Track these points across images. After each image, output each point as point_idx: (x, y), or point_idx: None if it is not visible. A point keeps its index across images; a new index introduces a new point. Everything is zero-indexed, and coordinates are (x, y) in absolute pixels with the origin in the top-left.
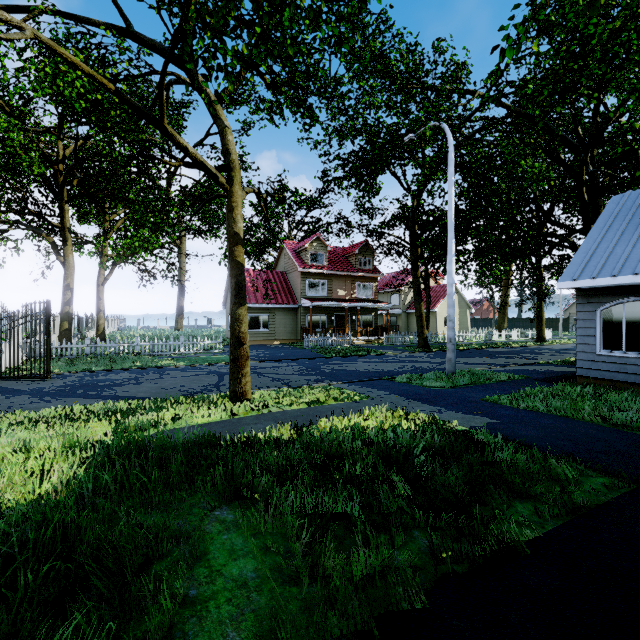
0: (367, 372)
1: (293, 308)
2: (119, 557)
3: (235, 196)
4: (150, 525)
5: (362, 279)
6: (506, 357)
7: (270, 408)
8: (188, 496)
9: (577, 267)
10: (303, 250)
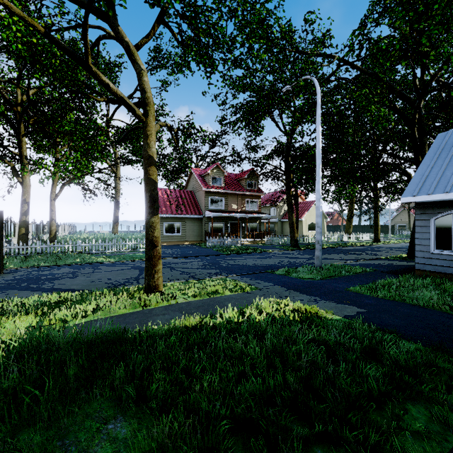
0: (254, 266)
1: (199, 218)
2: None
3: (149, 126)
4: None
5: (249, 196)
6: (355, 254)
7: (177, 299)
8: (84, 405)
9: (415, 186)
10: (206, 175)
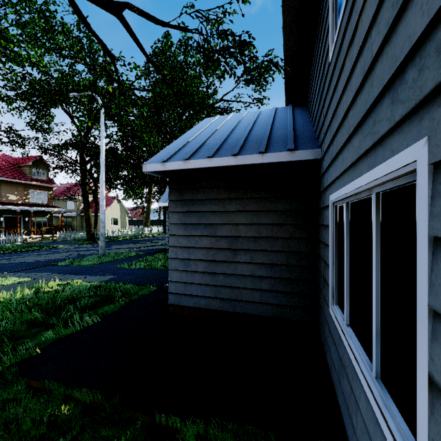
0: (36, 262)
1: None
2: None
3: None
4: None
5: (36, 187)
6: (143, 243)
7: None
8: None
9: (167, 196)
10: None
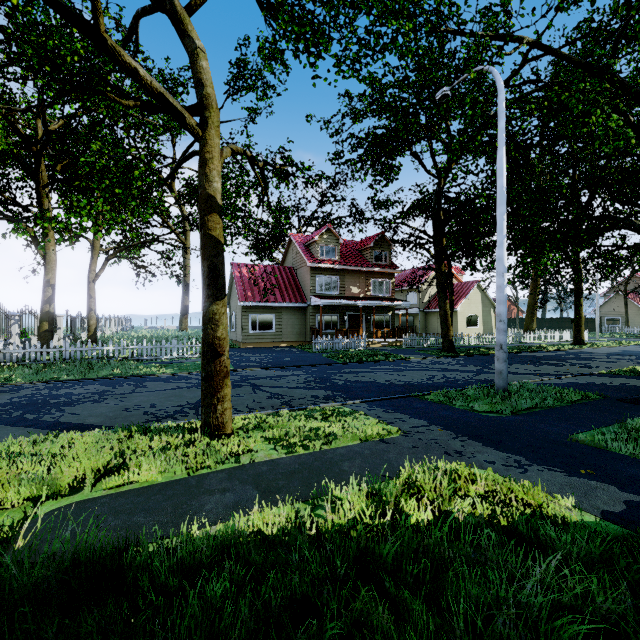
0: (389, 385)
1: (301, 307)
2: None
3: (209, 144)
4: None
5: (377, 275)
6: (552, 364)
7: (255, 452)
8: None
9: None
10: (312, 243)
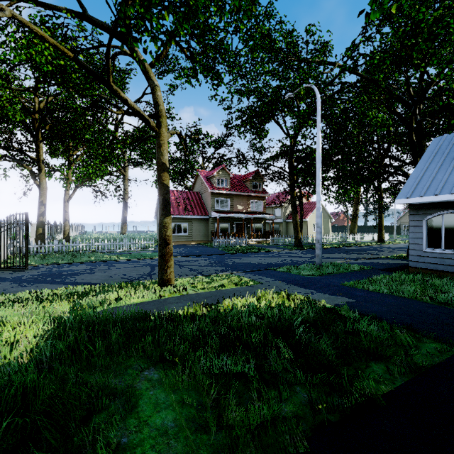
0: (258, 264)
1: (205, 218)
2: (67, 411)
3: (162, 136)
4: (93, 385)
5: (254, 198)
6: (357, 253)
7: (188, 291)
8: (124, 360)
9: (409, 188)
10: (212, 177)
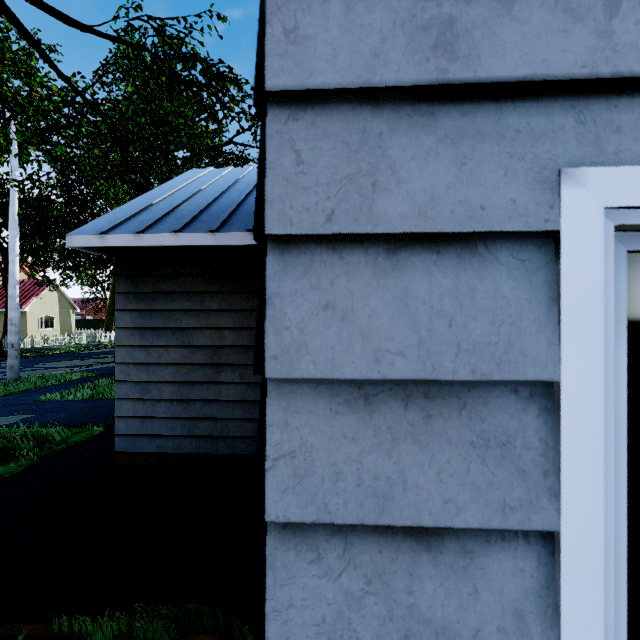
0: None
1: None
2: None
3: None
4: None
5: None
6: (99, 357)
7: None
8: None
9: None
10: None
